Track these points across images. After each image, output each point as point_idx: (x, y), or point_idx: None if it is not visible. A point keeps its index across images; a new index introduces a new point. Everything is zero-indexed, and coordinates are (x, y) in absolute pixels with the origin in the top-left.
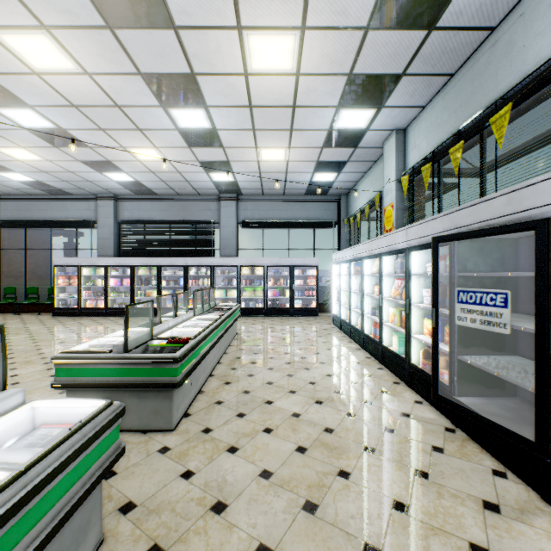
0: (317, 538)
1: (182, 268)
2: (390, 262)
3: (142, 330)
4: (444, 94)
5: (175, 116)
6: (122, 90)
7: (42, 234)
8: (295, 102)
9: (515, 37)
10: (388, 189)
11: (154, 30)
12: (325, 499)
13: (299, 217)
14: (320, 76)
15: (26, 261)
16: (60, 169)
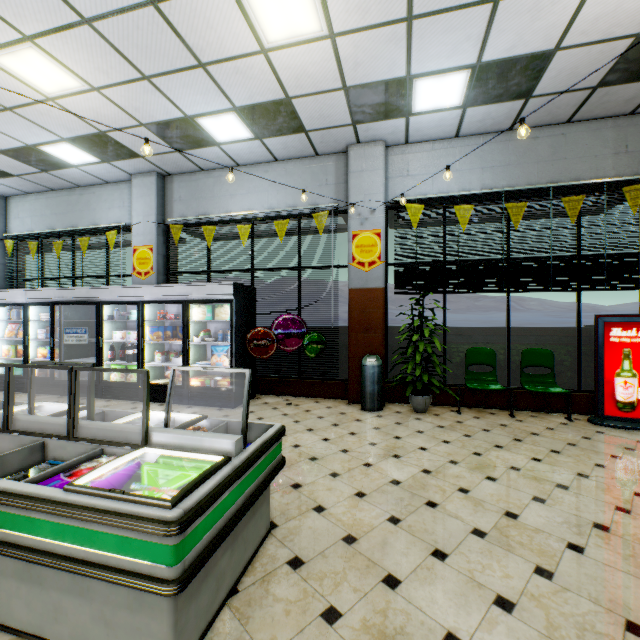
0: None
1: None
2: (3, 310)
3: None
4: (48, 197)
5: None
6: None
7: None
8: None
9: (92, 201)
10: None
11: None
12: None
13: None
14: None
15: None
16: None
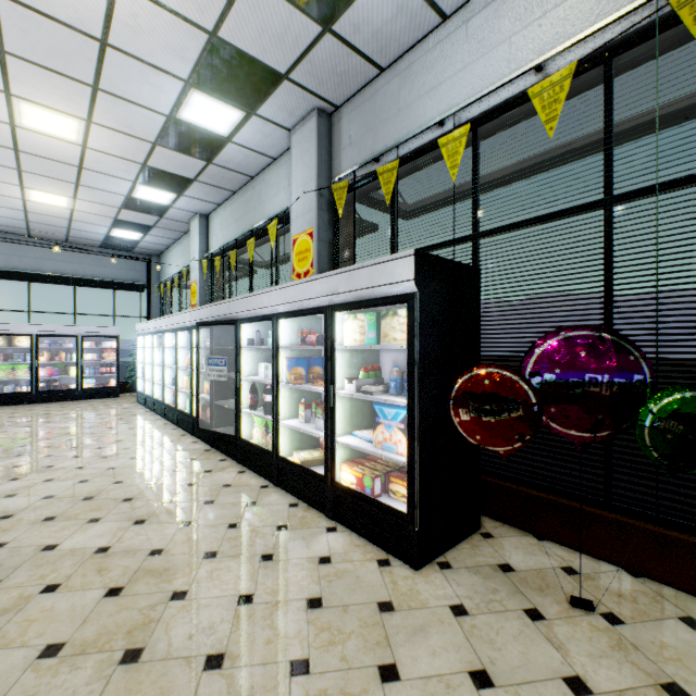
0: (92, 505)
1: None
2: (186, 336)
3: None
4: (232, 203)
5: None
6: None
7: None
8: (83, 164)
9: (262, 192)
10: (194, 267)
11: None
12: (101, 493)
13: (91, 274)
14: (112, 156)
15: None
16: None
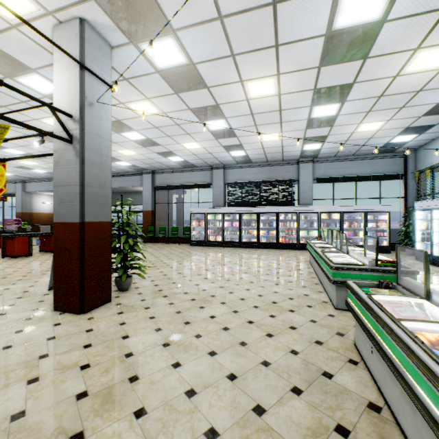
0: None
1: (271, 214)
2: None
3: (335, 254)
4: None
5: (314, 111)
6: (292, 101)
7: (169, 193)
8: (423, 87)
9: None
10: None
11: (348, 62)
12: None
13: (366, 172)
14: None
15: (169, 210)
16: (205, 152)
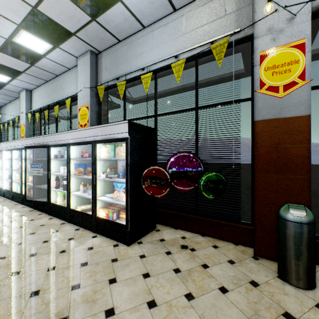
0: None
1: None
2: (18, 153)
3: None
4: (46, 86)
5: None
6: None
7: None
8: None
9: (63, 83)
10: (23, 116)
11: None
12: None
13: None
14: None
15: None
16: None
